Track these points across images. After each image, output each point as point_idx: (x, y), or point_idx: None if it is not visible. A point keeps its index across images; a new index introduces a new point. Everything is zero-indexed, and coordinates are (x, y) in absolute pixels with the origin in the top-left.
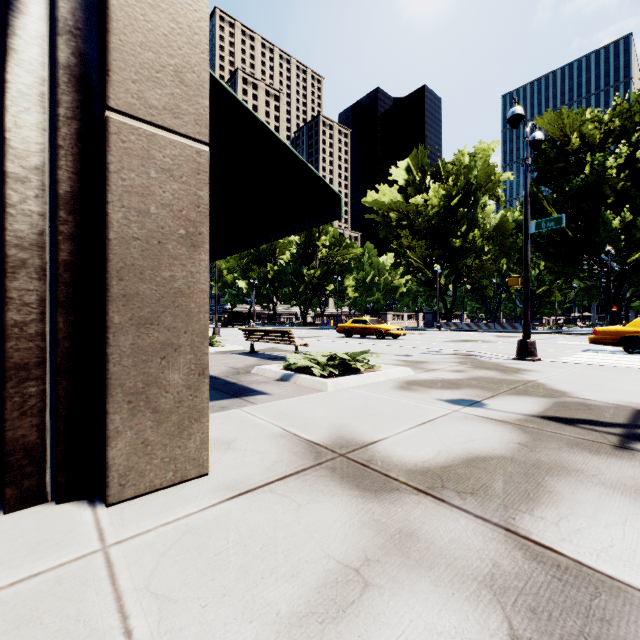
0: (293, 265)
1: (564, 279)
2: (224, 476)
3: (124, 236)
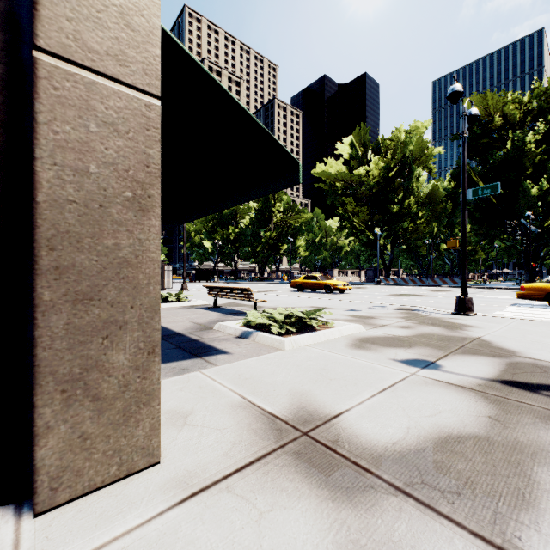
0: (252, 228)
1: (488, 240)
2: (176, 465)
3: (56, 198)
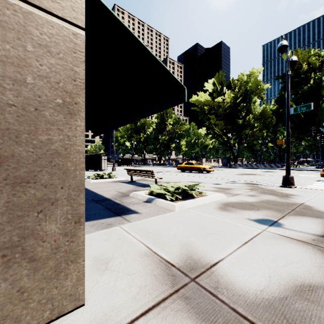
0: (154, 134)
1: (299, 140)
2: (96, 308)
3: None
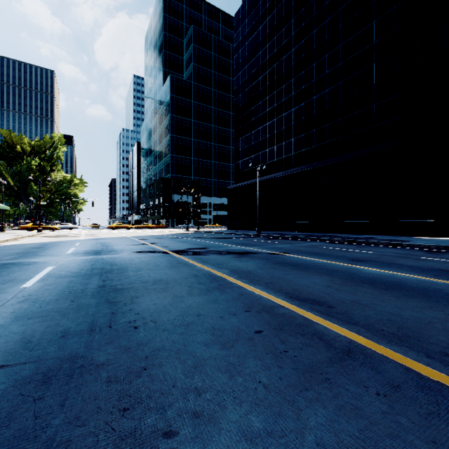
0: None
1: (14, 206)
2: None
3: None
